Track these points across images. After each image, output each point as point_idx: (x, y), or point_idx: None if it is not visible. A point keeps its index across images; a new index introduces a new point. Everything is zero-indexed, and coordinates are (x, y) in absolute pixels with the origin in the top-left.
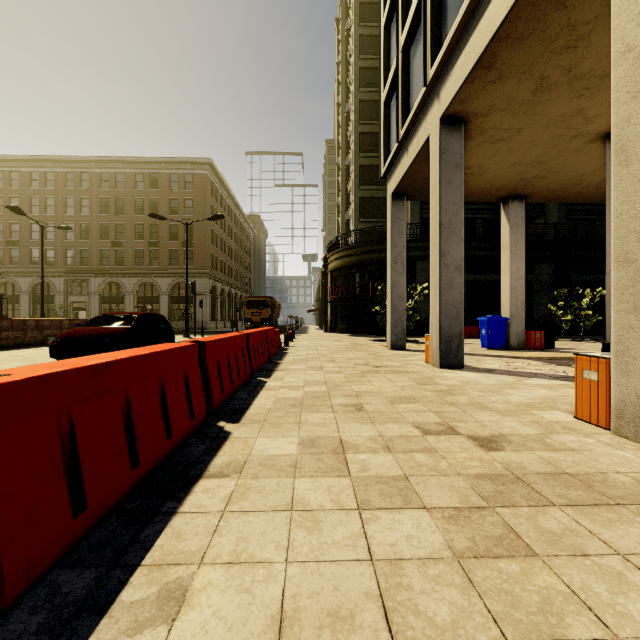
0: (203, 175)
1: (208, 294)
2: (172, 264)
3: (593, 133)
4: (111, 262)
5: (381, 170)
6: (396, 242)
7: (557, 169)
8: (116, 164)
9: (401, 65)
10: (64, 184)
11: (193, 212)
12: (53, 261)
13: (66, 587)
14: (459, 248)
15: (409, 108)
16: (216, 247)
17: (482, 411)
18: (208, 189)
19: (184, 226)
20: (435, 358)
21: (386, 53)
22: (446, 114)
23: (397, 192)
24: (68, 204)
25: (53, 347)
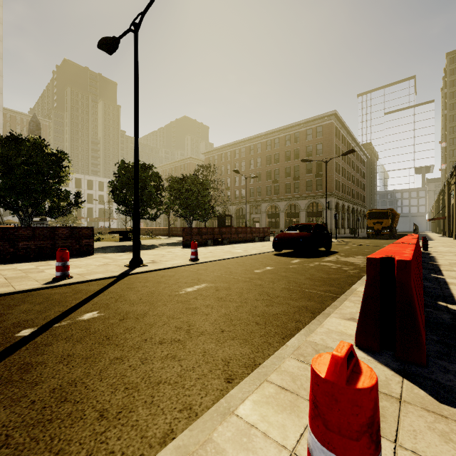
0: (329, 124)
1: (333, 209)
2: (308, 190)
3: None
4: (272, 193)
5: None
6: None
7: None
8: (274, 133)
9: None
10: (249, 152)
11: (322, 152)
12: (243, 196)
13: (449, 368)
14: None
15: None
16: (338, 174)
17: None
18: (333, 133)
19: (316, 163)
20: None
21: None
22: None
23: None
24: (251, 163)
25: (275, 243)
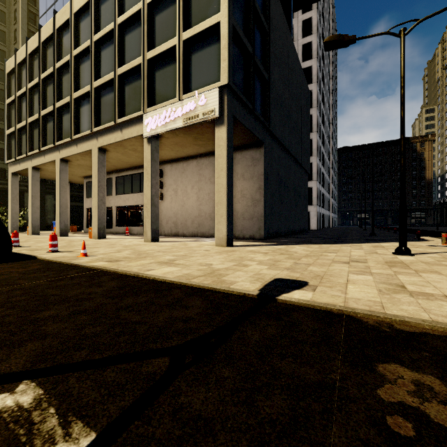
0: None
1: None
2: None
3: (80, 176)
4: None
5: (6, 160)
6: (14, 192)
7: (76, 179)
8: None
9: (17, 134)
10: None
11: None
12: None
13: None
14: (38, 203)
15: (21, 149)
16: None
17: (37, 237)
18: None
19: None
20: (30, 233)
21: (9, 114)
22: (34, 167)
23: (15, 173)
24: None
25: None
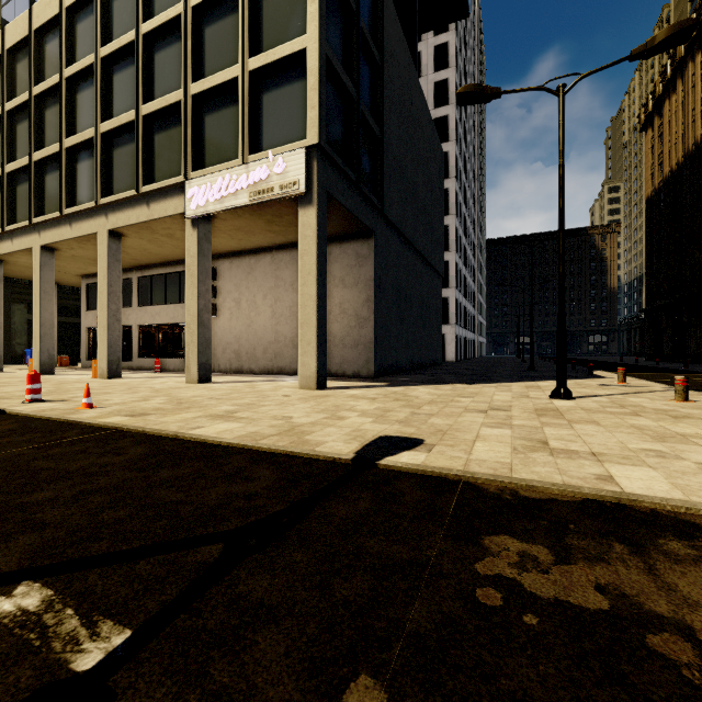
0: None
1: None
2: None
3: (75, 274)
4: None
5: None
6: None
7: (68, 279)
8: None
9: None
10: None
11: None
12: None
13: None
14: (1, 318)
15: None
16: None
17: None
18: None
19: None
20: None
21: None
22: None
23: None
24: None
25: None
